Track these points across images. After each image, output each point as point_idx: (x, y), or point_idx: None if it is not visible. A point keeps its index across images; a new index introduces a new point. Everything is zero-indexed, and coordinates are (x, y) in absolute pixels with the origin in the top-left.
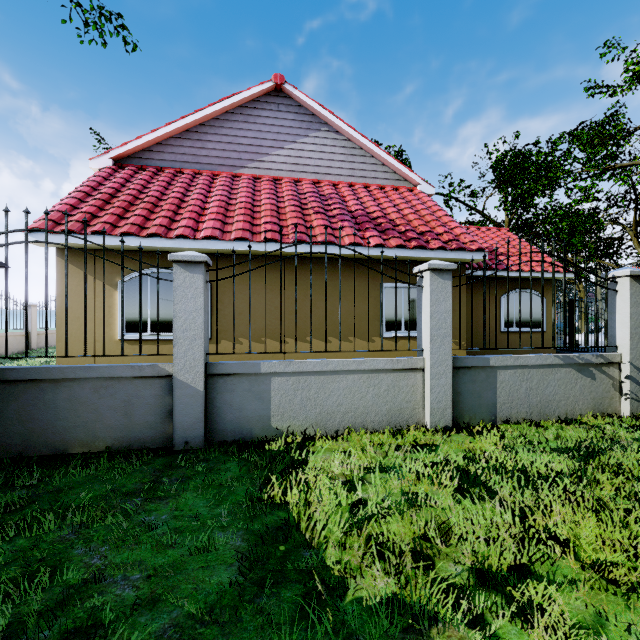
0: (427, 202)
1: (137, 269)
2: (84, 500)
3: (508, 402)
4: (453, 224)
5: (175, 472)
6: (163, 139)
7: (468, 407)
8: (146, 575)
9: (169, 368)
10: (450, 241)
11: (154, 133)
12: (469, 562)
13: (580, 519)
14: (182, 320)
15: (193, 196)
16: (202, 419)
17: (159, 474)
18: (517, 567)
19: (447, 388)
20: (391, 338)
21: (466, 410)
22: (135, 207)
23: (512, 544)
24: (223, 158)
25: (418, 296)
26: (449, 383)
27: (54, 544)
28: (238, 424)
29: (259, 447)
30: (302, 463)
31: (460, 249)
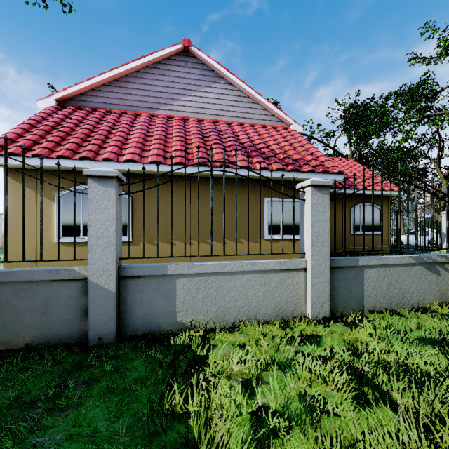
0: (298, 137)
1: (71, 186)
2: None
3: (373, 295)
4: (318, 153)
5: (83, 373)
6: (96, 86)
7: (341, 300)
8: None
9: (84, 272)
10: (317, 166)
11: (89, 81)
12: None
13: None
14: (96, 229)
15: (119, 129)
16: (114, 317)
17: (67, 376)
18: None
19: (325, 285)
20: (272, 240)
21: (340, 302)
22: (71, 136)
23: None
24: (144, 102)
25: (300, 208)
26: (327, 281)
27: None
28: (147, 320)
29: (165, 341)
30: (203, 366)
31: (325, 172)
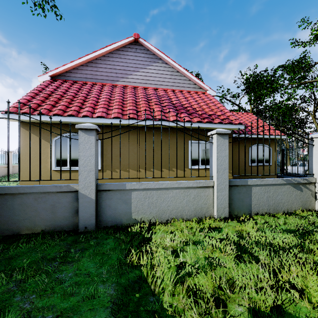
0: (212, 99)
1: (62, 133)
2: (25, 264)
3: (257, 204)
4: (226, 110)
5: (78, 245)
6: (76, 66)
7: (236, 206)
8: (56, 315)
9: (76, 187)
10: (224, 119)
11: (72, 63)
12: (247, 304)
13: (307, 275)
14: (83, 161)
15: (92, 95)
16: (94, 214)
17: (69, 246)
18: (275, 307)
19: (226, 197)
20: (194, 169)
21: (235, 208)
22: (61, 101)
23: (271, 293)
24: (108, 76)
25: (210, 147)
26: (227, 194)
27: (3, 294)
28: (114, 217)
29: (125, 229)
30: (149, 241)
31: (229, 123)
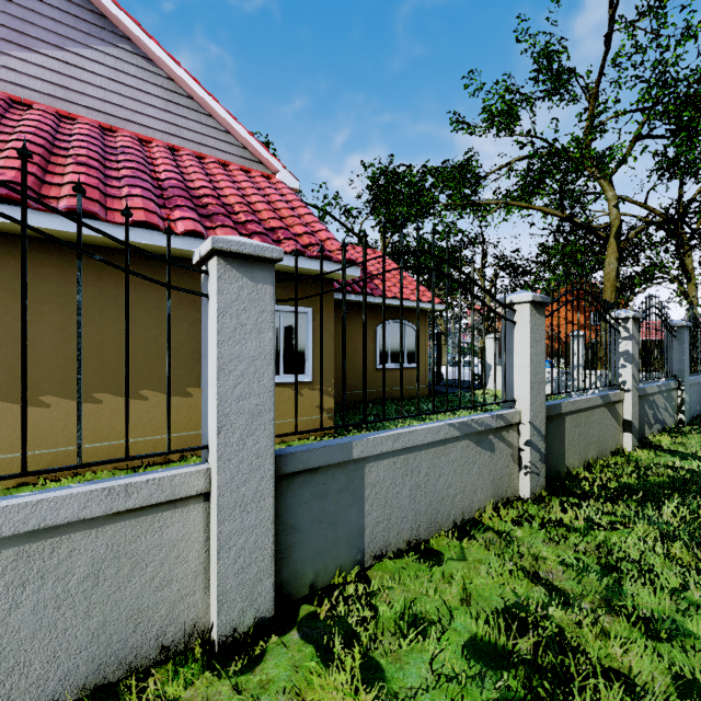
0: (287, 195)
1: None
2: None
3: (384, 519)
4: (318, 225)
5: None
6: None
7: (312, 551)
8: None
9: None
10: (312, 245)
11: None
12: None
13: None
14: None
15: None
16: None
17: None
18: None
19: (263, 531)
20: None
21: (308, 559)
22: None
23: None
24: None
25: (203, 318)
26: (268, 518)
27: None
28: None
29: None
30: None
31: (325, 259)
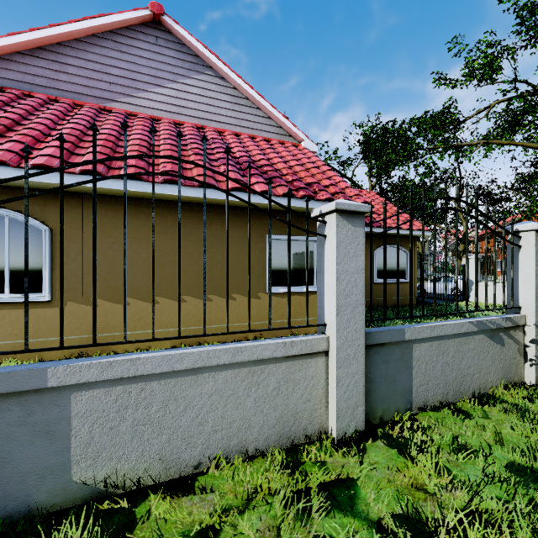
0: (312, 157)
1: None
2: None
3: (424, 383)
4: (338, 178)
5: None
6: (5, 53)
7: (381, 397)
8: None
9: None
10: (337, 193)
11: None
12: None
13: None
14: None
15: (35, 119)
16: None
17: None
18: None
19: (358, 377)
20: (278, 294)
21: (379, 401)
22: None
23: None
24: (89, 87)
25: (318, 249)
26: (361, 370)
27: None
28: None
29: None
30: None
31: None
